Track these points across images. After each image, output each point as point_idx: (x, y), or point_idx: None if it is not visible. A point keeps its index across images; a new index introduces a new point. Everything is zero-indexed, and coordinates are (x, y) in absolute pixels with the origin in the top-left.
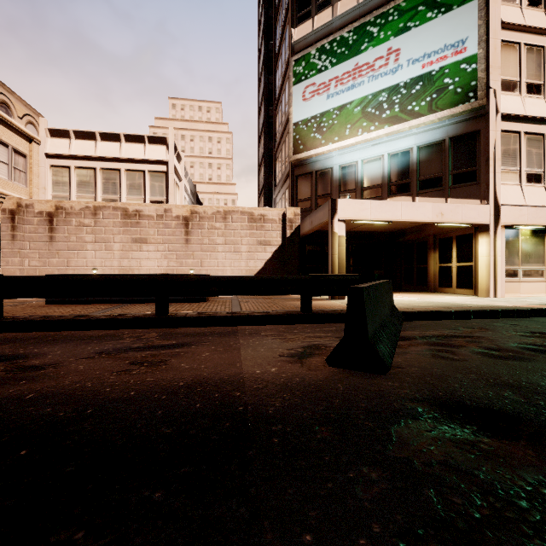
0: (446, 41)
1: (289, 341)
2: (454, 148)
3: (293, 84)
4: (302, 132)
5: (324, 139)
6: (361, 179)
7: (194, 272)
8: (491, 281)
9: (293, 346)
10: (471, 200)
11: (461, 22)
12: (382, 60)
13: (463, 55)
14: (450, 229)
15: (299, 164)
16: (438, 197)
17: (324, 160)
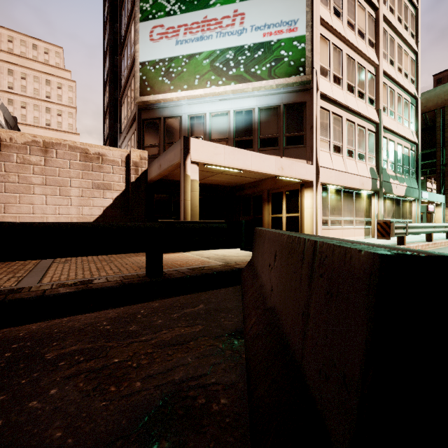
0: (282, 17)
1: (111, 384)
2: (287, 113)
3: (140, 21)
4: (149, 74)
5: (173, 85)
6: (209, 131)
7: None
8: (314, 229)
9: (115, 421)
10: (300, 160)
11: (293, 4)
12: (229, 19)
13: (295, 34)
14: (281, 185)
15: (146, 107)
16: (275, 155)
17: (173, 108)
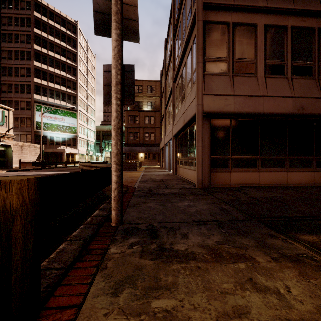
0: (72, 122)
1: None
2: (73, 140)
3: (36, 111)
4: (39, 125)
5: (46, 129)
6: (55, 141)
7: (23, 161)
8: None
9: None
10: (75, 149)
11: (75, 121)
12: (61, 119)
13: (75, 126)
14: (70, 153)
15: (37, 132)
16: (70, 148)
17: (45, 133)
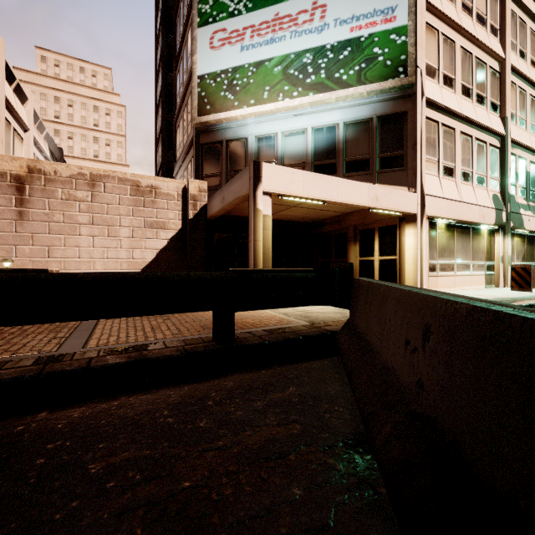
0: (376, 5)
1: None
2: (381, 128)
3: (198, 26)
4: (209, 88)
5: (237, 100)
6: (281, 155)
7: (34, 266)
8: (418, 276)
9: None
10: (399, 187)
11: None
12: (307, 14)
13: (393, 25)
14: (373, 220)
15: (206, 129)
16: (365, 182)
17: (237, 128)
